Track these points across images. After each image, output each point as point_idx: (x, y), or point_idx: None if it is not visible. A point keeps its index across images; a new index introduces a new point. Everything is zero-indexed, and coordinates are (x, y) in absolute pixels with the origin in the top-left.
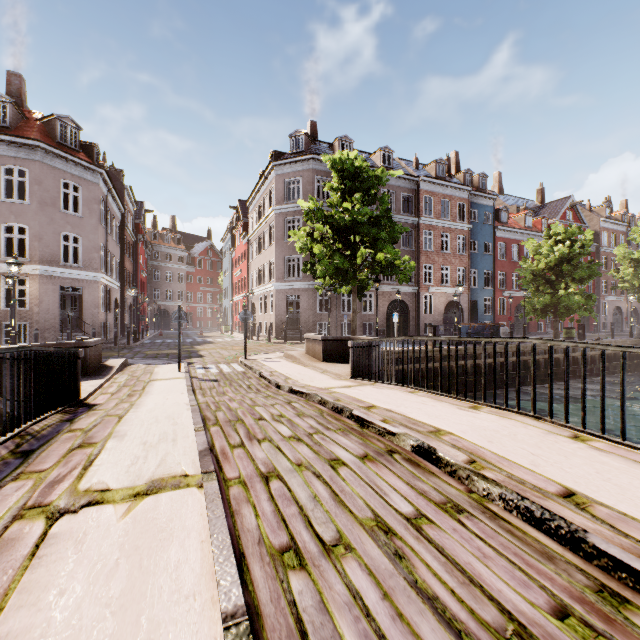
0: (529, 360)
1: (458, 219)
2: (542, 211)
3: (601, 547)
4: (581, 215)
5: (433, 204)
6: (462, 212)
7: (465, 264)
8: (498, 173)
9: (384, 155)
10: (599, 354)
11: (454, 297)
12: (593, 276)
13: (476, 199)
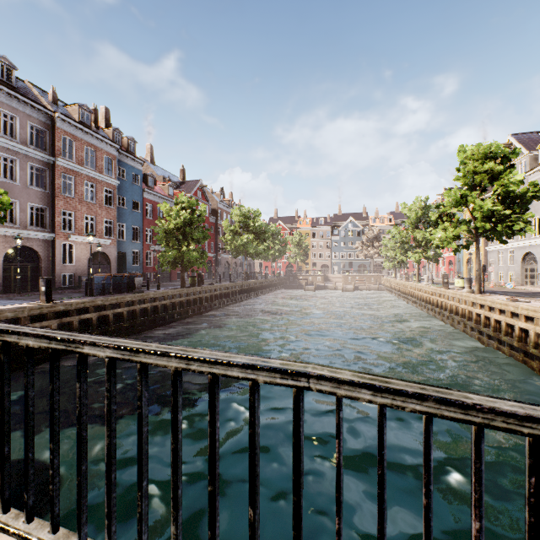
0: (159, 305)
1: (107, 173)
2: (183, 186)
3: None
4: (207, 195)
5: (75, 148)
6: (111, 167)
7: (113, 217)
8: (150, 145)
9: (1, 65)
10: (211, 295)
11: (98, 248)
12: (206, 238)
13: (125, 159)
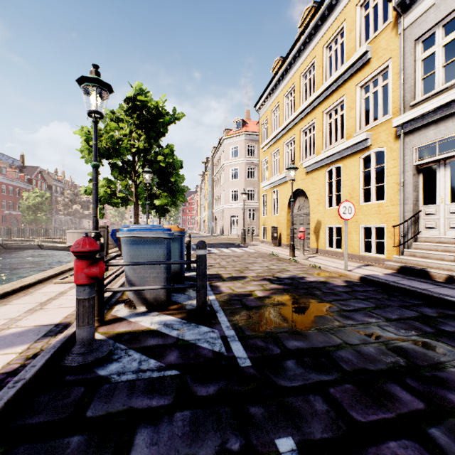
0: None
1: None
2: (25, 170)
3: (52, 237)
4: (45, 177)
5: None
6: None
7: None
8: None
9: None
10: None
11: None
12: (51, 210)
13: None
